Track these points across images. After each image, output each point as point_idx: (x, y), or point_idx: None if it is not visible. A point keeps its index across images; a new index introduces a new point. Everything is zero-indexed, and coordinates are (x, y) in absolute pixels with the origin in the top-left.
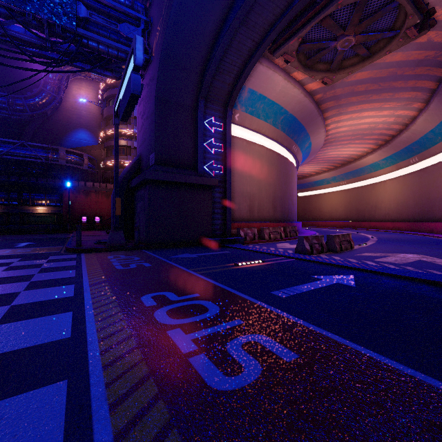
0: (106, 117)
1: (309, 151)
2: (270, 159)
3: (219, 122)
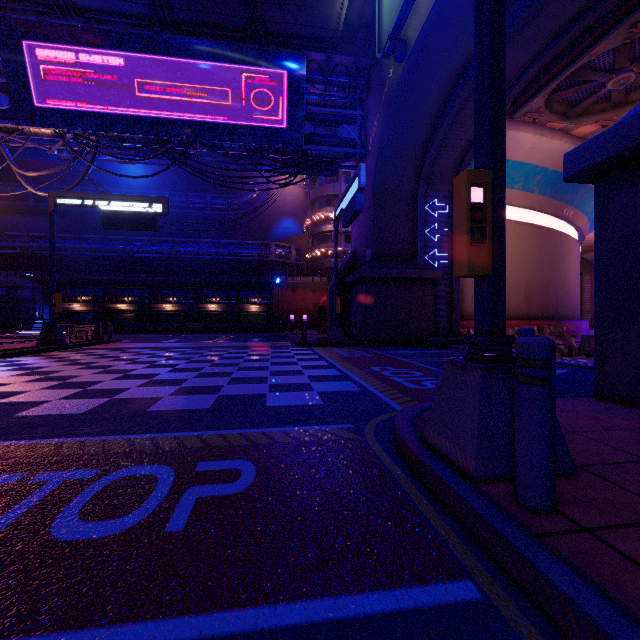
0: (312, 200)
1: None
2: (520, 235)
3: (443, 203)
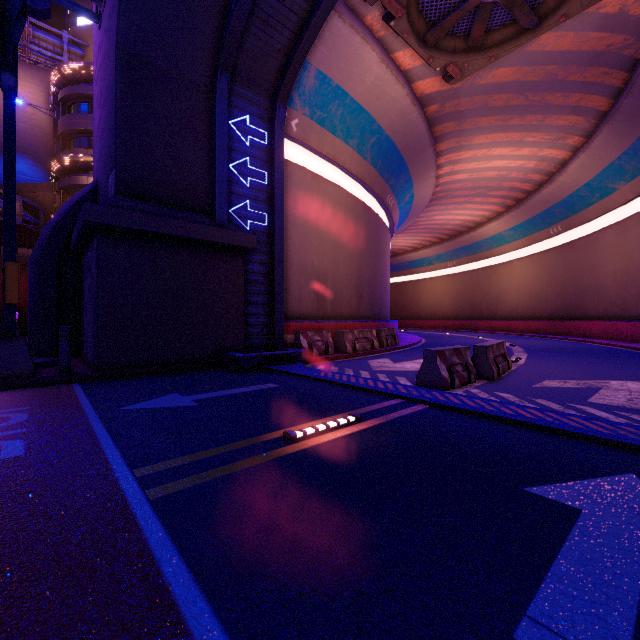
0: (63, 133)
1: (409, 210)
2: (352, 212)
3: (260, 128)
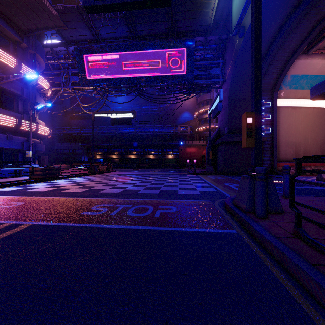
0: (198, 102)
1: None
2: (317, 114)
3: (267, 102)
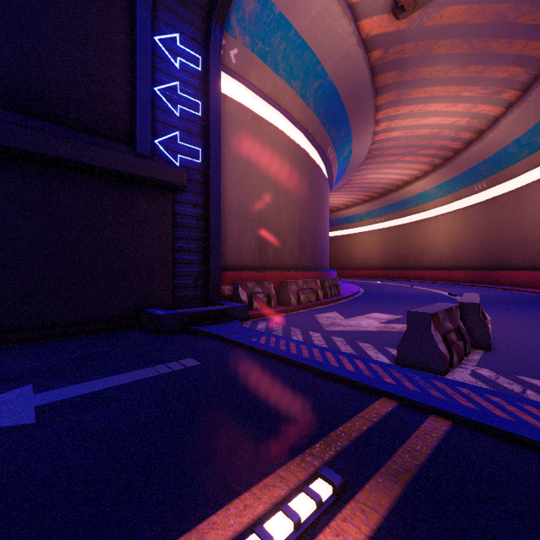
0: None
1: (346, 166)
2: (295, 159)
3: (192, 50)
